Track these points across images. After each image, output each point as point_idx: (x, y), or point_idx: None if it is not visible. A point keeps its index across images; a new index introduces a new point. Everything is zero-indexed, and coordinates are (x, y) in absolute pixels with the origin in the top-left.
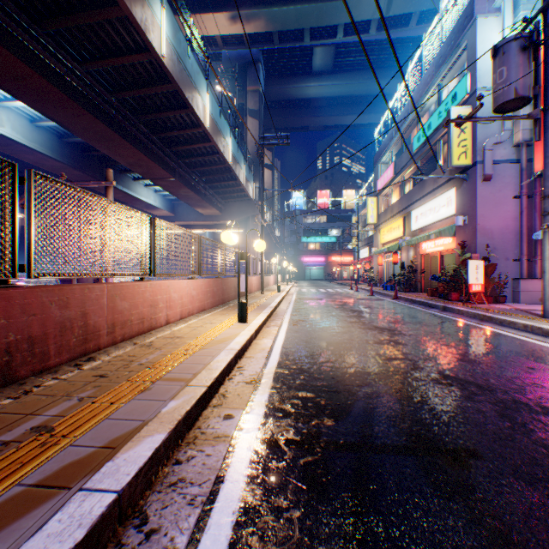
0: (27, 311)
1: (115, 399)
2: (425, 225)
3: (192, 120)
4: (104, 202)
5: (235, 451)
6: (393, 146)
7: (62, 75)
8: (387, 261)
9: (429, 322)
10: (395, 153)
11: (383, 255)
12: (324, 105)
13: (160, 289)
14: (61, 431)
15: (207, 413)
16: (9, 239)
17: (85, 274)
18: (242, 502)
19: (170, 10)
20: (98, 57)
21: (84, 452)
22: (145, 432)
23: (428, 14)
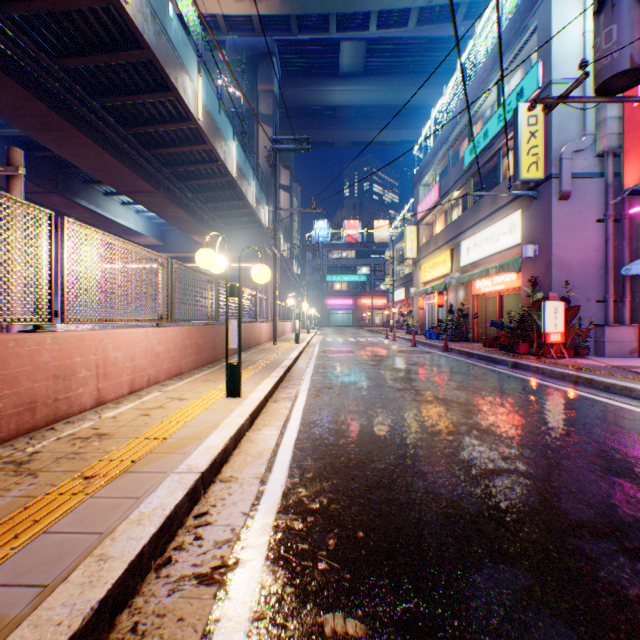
0: None
1: None
2: (479, 258)
3: (179, 111)
4: None
5: None
6: (437, 163)
7: None
8: (429, 303)
9: (507, 387)
10: (439, 172)
11: (425, 296)
12: (353, 116)
13: (81, 346)
14: None
15: None
16: None
17: None
18: None
19: None
20: None
21: None
22: None
23: (477, 8)
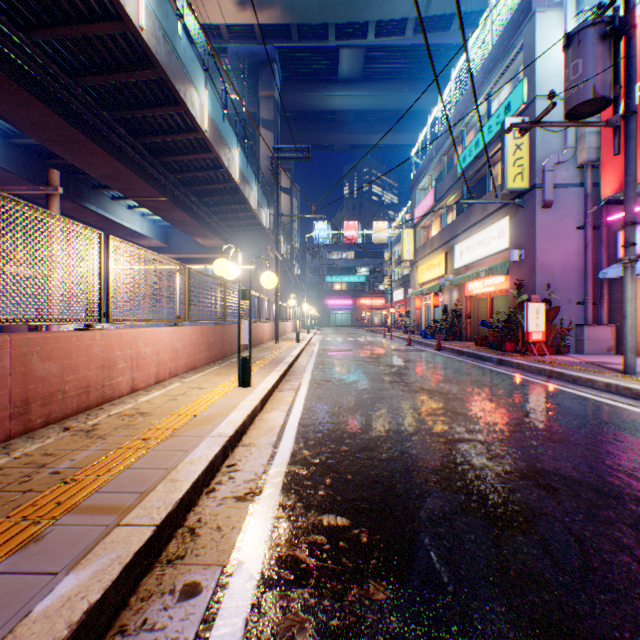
0: None
1: None
2: (471, 261)
3: (186, 122)
4: (3, 200)
5: None
6: (433, 168)
7: None
8: (426, 304)
9: (487, 380)
10: (435, 177)
11: (422, 297)
12: (352, 120)
13: (121, 341)
14: None
15: (149, 585)
16: None
17: None
18: None
19: None
20: (49, 23)
21: None
22: None
23: (472, 17)
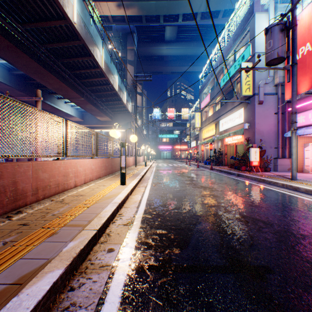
0: None
1: (30, 242)
2: (227, 128)
3: (93, 63)
4: (29, 108)
5: (114, 277)
6: (209, 84)
7: (8, 30)
8: (206, 148)
9: (231, 183)
10: (210, 88)
11: (204, 145)
12: (171, 60)
13: (70, 165)
14: None
15: (96, 248)
16: None
17: (15, 156)
18: None
19: None
20: (32, 21)
21: None
22: (47, 269)
23: (228, 12)
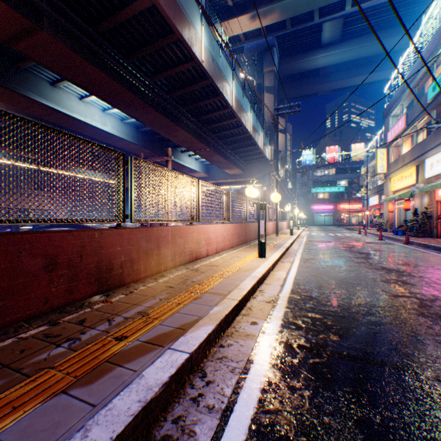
0: (130, 243)
1: (180, 301)
2: (440, 171)
3: (222, 104)
4: (169, 172)
5: (260, 346)
6: (404, 98)
7: (139, 88)
8: (397, 207)
9: None
10: (406, 104)
11: (394, 202)
12: (332, 72)
13: (202, 231)
14: (153, 316)
15: (238, 319)
16: (122, 199)
17: (159, 220)
18: (266, 377)
19: (207, 26)
20: (160, 71)
21: (167, 329)
22: (201, 323)
23: None
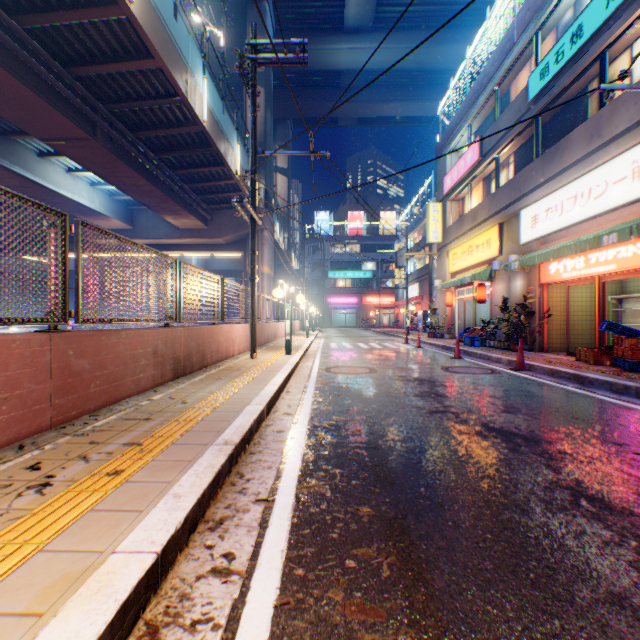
0: None
1: None
2: (559, 227)
3: None
4: None
5: None
6: (476, 113)
7: None
8: (459, 299)
9: None
10: (475, 128)
11: (454, 290)
12: (360, 86)
13: None
14: None
15: None
16: None
17: None
18: None
19: None
20: None
21: None
22: None
23: None
